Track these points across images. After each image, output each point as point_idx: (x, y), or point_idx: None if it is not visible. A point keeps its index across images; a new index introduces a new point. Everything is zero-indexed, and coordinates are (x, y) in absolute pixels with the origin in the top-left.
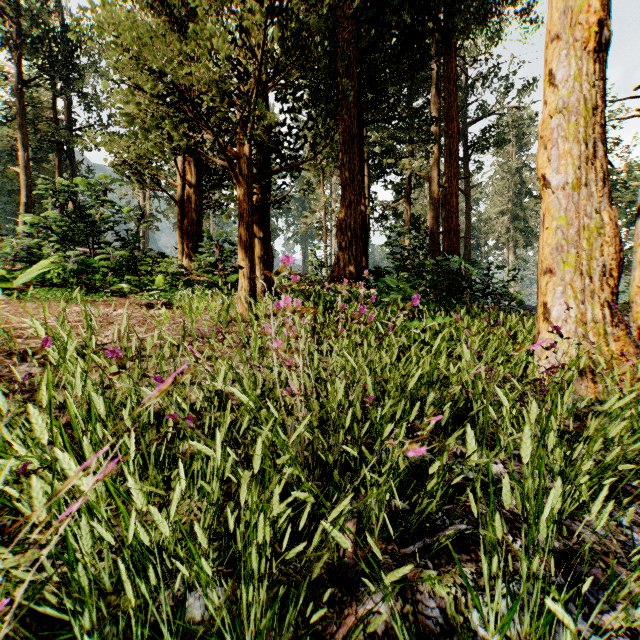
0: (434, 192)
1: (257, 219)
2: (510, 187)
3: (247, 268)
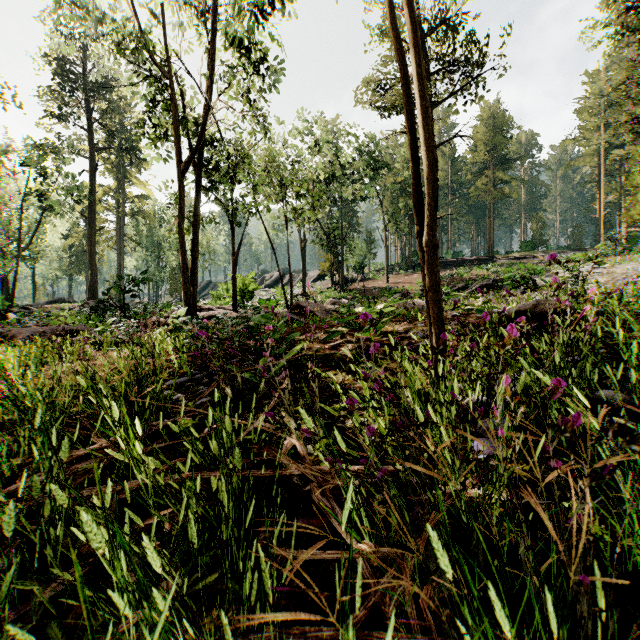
0: None
1: None
2: None
3: None
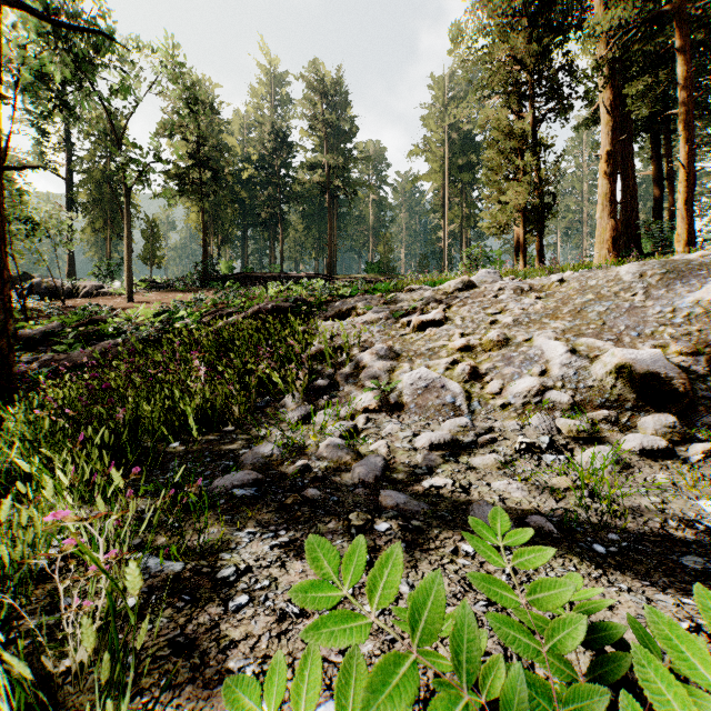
0: None
1: (537, 244)
2: None
3: (523, 263)
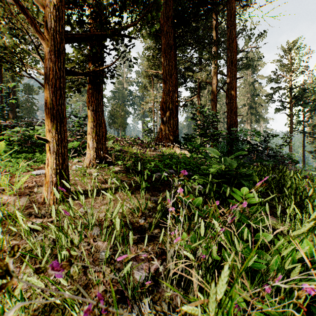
0: (214, 91)
1: (90, 93)
2: (248, 92)
3: (53, 141)
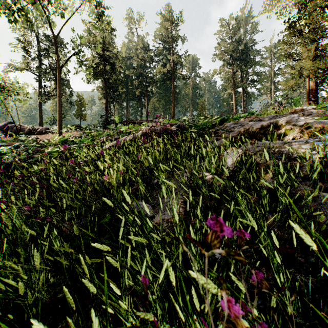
0: None
1: None
2: None
3: None
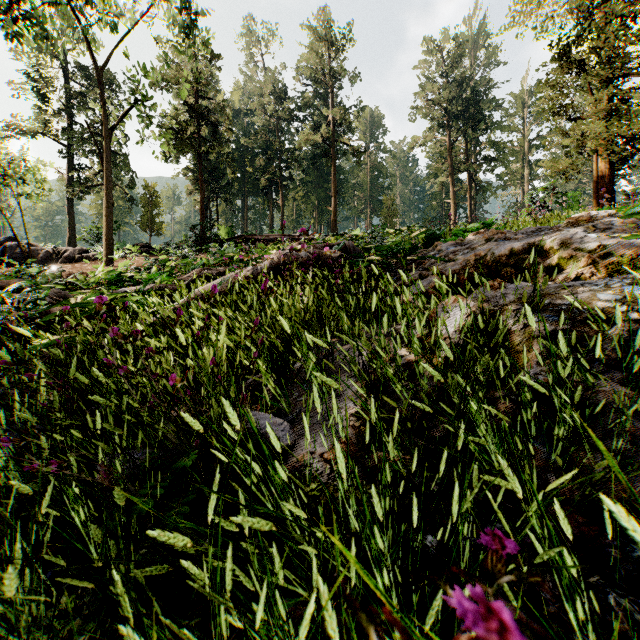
0: None
1: None
2: None
3: None
